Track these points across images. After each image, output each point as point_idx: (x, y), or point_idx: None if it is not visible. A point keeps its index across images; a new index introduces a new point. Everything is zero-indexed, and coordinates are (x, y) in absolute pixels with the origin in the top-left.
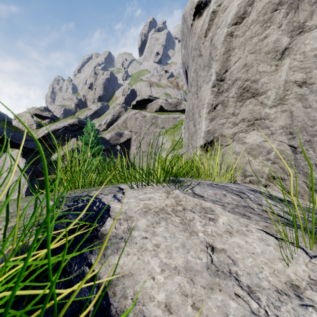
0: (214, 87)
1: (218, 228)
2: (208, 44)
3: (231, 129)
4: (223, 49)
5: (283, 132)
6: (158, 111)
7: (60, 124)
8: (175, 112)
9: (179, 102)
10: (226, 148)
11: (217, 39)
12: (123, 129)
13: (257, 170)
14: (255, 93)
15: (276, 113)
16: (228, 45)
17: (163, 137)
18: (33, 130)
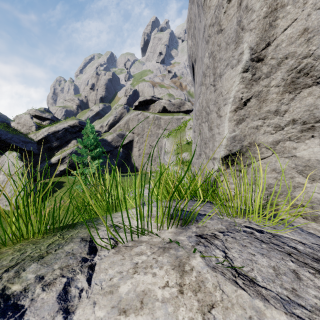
0: (246, 72)
1: None
2: (233, 11)
3: (270, 135)
4: (265, 8)
5: None
6: (161, 112)
7: (60, 125)
8: (178, 113)
9: (182, 102)
10: (261, 162)
11: None
12: (125, 130)
13: (316, 199)
14: None
15: None
16: (274, 1)
17: (166, 139)
18: (33, 131)
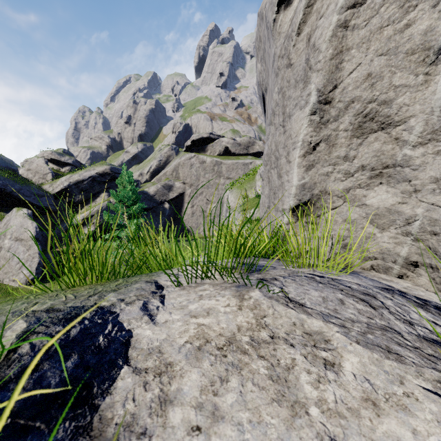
0: (314, 115)
1: (346, 389)
2: (303, 46)
3: (341, 182)
4: (331, 50)
5: (437, 189)
6: (222, 155)
7: (85, 173)
8: (245, 156)
9: (251, 142)
10: (332, 212)
11: (320, 35)
12: (173, 179)
13: (386, 249)
14: (385, 123)
15: (424, 155)
16: (339, 44)
17: (230, 191)
18: (48, 181)
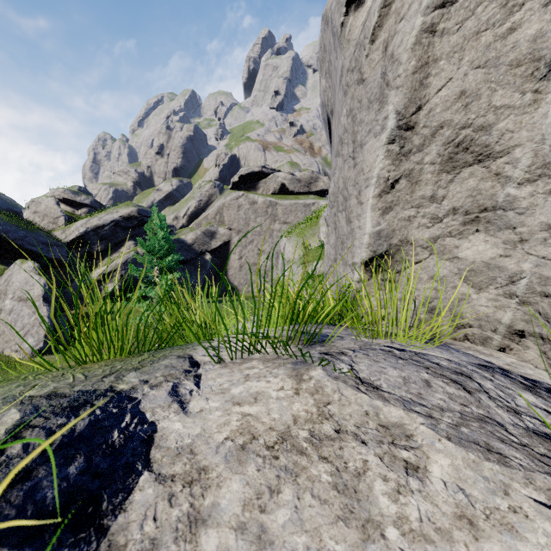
0: (393, 144)
1: (433, 502)
2: (378, 56)
3: (426, 229)
4: (413, 62)
5: (549, 239)
6: (278, 194)
7: (106, 216)
8: (307, 195)
9: (314, 177)
10: (415, 267)
11: (400, 42)
12: (216, 224)
13: (484, 315)
14: (483, 154)
15: (532, 196)
16: (424, 54)
17: (287, 239)
18: (60, 226)
